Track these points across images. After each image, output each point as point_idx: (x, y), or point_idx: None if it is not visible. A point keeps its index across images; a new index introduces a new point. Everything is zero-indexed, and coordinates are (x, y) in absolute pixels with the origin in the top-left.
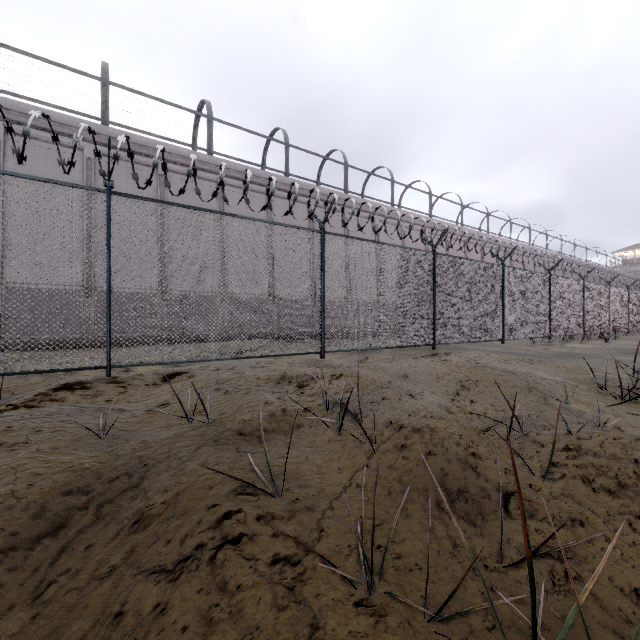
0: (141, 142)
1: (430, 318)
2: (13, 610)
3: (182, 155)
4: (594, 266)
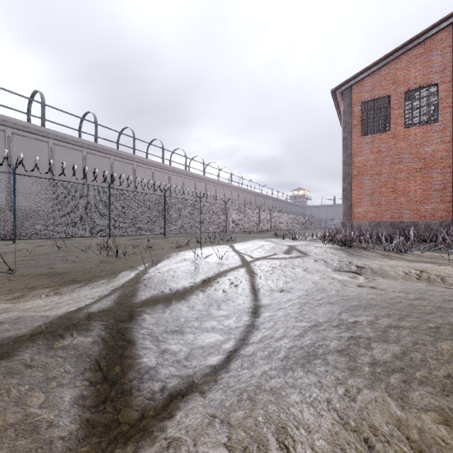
0: None
1: (163, 223)
2: None
3: (24, 125)
4: (276, 198)
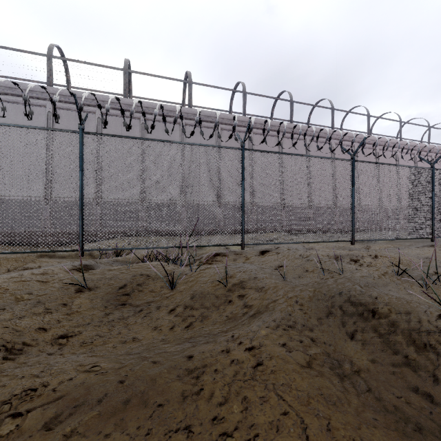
0: (208, 114)
1: (429, 218)
2: (347, 341)
3: (229, 119)
4: None
